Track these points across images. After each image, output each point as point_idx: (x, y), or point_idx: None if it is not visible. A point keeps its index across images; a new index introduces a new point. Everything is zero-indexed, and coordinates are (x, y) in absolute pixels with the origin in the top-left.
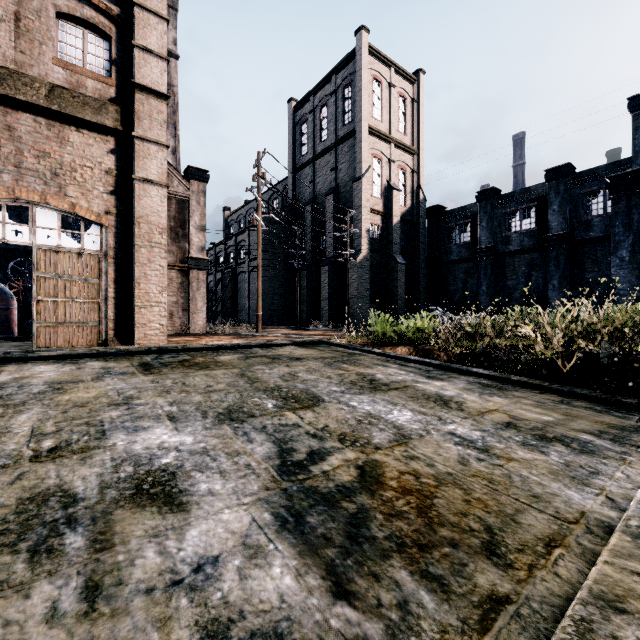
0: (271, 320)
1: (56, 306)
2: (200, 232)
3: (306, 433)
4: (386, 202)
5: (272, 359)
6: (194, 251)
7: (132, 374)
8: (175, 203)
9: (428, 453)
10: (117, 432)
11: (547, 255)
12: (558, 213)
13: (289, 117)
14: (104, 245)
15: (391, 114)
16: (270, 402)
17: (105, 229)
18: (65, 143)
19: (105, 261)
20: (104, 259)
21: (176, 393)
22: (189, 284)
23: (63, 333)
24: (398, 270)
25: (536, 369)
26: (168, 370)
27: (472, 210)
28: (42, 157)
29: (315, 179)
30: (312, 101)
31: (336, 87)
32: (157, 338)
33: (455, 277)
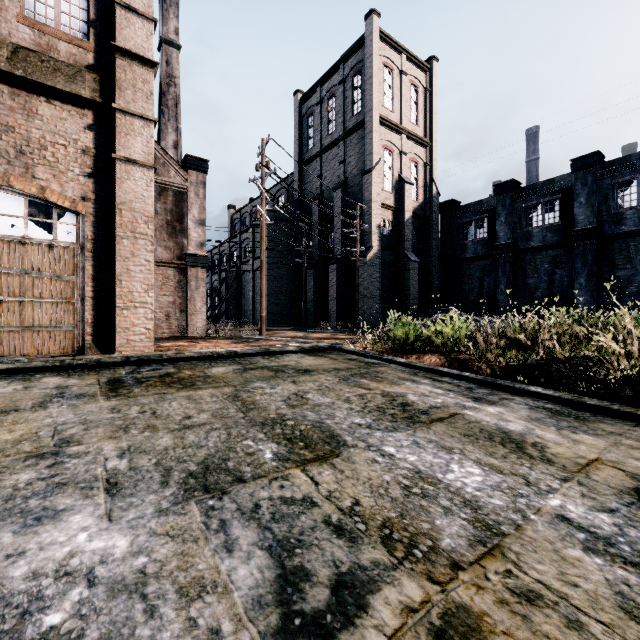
0: (276, 321)
1: (22, 307)
2: (199, 226)
3: (325, 522)
4: (397, 196)
5: (275, 372)
6: (192, 247)
7: (91, 397)
8: (172, 195)
9: (551, 580)
10: (4, 525)
11: (573, 251)
12: (585, 206)
13: (295, 110)
14: (80, 236)
15: (403, 103)
16: (269, 448)
17: (82, 218)
18: (33, 116)
19: (82, 255)
20: (80, 252)
21: (137, 431)
22: (187, 283)
23: (31, 339)
24: (410, 268)
25: (616, 389)
26: (141, 390)
27: (489, 204)
28: (4, 131)
29: (322, 173)
30: (319, 92)
31: (344, 76)
32: (142, 344)
33: (470, 275)
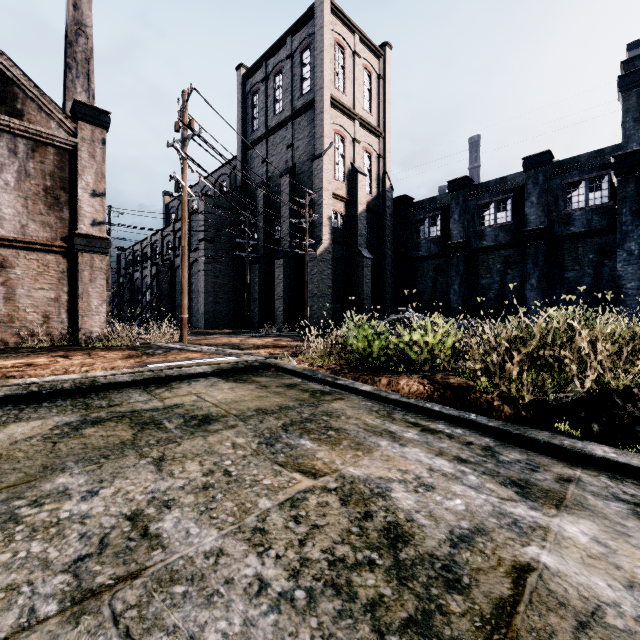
0: (215, 322)
1: None
2: (95, 199)
3: None
4: (350, 187)
5: (138, 428)
6: (85, 225)
7: None
8: (53, 153)
9: None
10: None
11: (524, 252)
12: (537, 205)
13: (238, 86)
14: None
15: (356, 87)
16: None
17: None
18: None
19: None
20: None
21: None
22: (77, 273)
23: None
24: (364, 265)
25: None
26: None
27: (443, 201)
28: None
29: (268, 158)
30: (265, 67)
31: (293, 50)
32: None
33: (424, 275)
